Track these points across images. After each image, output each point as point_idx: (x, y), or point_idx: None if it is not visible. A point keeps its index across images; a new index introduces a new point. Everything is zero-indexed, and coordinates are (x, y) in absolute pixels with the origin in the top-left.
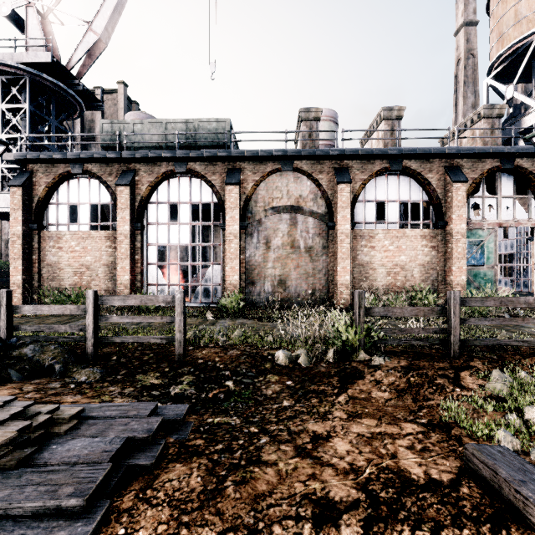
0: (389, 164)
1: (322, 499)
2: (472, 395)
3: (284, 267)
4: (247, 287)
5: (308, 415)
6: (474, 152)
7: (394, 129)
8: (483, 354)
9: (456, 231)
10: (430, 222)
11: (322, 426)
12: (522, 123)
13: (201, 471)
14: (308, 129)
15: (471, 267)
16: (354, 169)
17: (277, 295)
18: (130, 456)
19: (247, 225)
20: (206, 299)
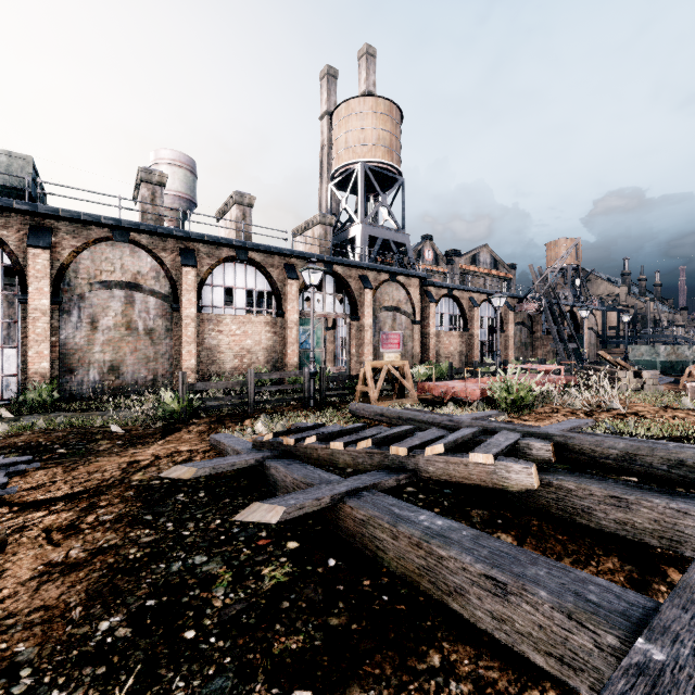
0: (236, 253)
1: (133, 461)
2: (244, 428)
3: (118, 352)
4: (63, 376)
5: (133, 450)
6: (304, 256)
7: (246, 215)
8: (271, 410)
9: (291, 320)
10: (273, 311)
11: (141, 450)
12: (350, 232)
13: (59, 469)
14: (151, 193)
15: (305, 351)
16: (202, 252)
17: (108, 384)
18: (4, 471)
19: (62, 300)
20: None
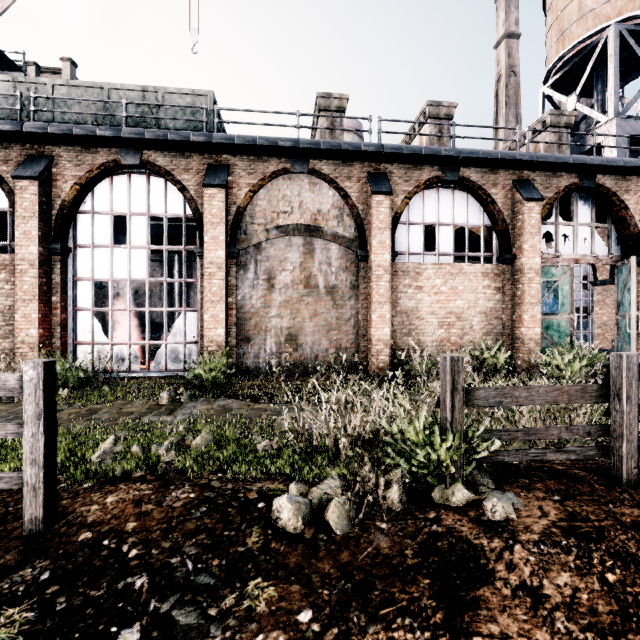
0: (442, 171)
1: None
2: None
3: (295, 316)
4: (240, 345)
5: None
6: (551, 161)
7: (442, 132)
8: None
9: (529, 266)
10: (494, 255)
11: None
12: (587, 140)
13: None
14: (329, 122)
15: (542, 317)
16: (395, 176)
17: (285, 357)
18: None
19: (238, 251)
20: (175, 365)
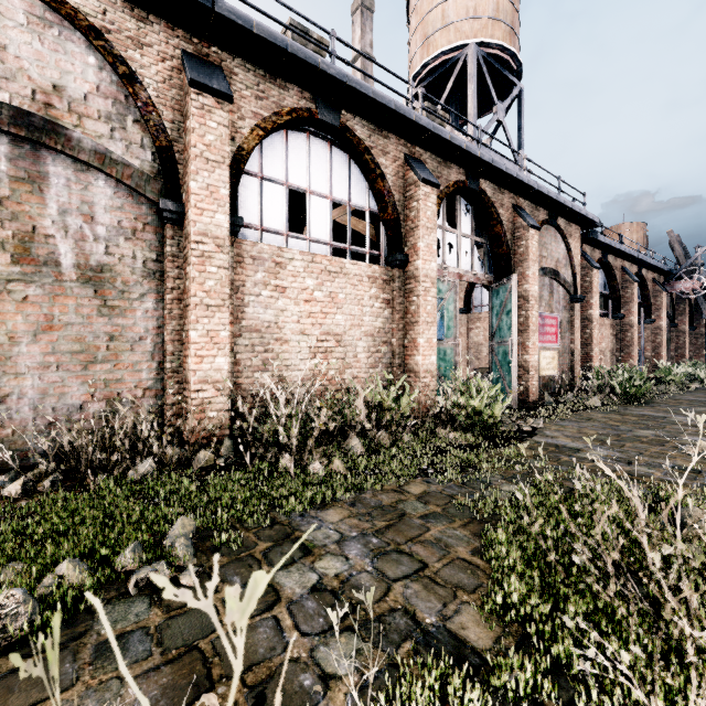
0: (317, 104)
1: None
2: None
3: None
4: None
5: None
6: (447, 138)
7: None
8: None
9: (425, 272)
10: (381, 255)
11: None
12: None
13: None
14: None
15: None
16: (239, 80)
17: None
18: None
19: None
20: None
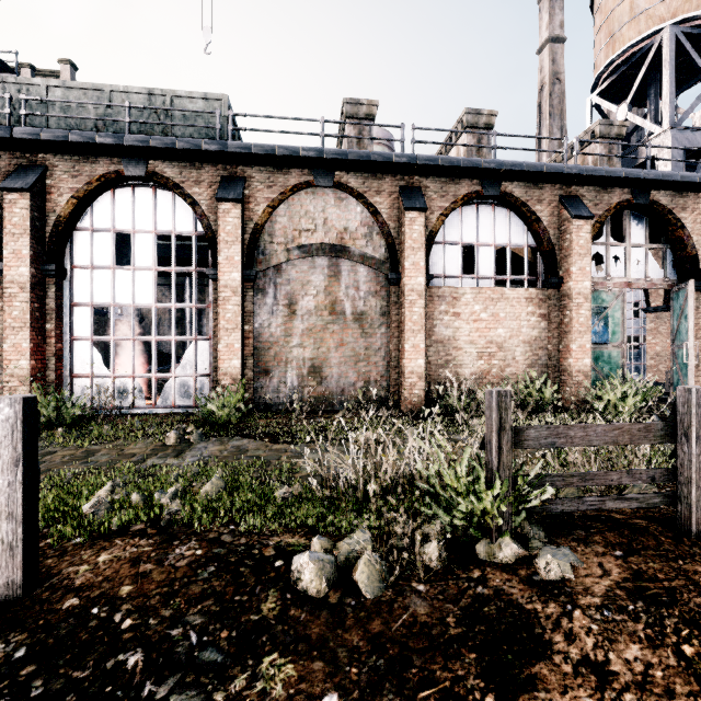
0: (482, 186)
1: None
2: None
3: (319, 346)
4: (257, 378)
5: None
6: (601, 175)
7: (481, 142)
8: None
9: (578, 291)
10: (538, 279)
11: None
12: (639, 154)
13: None
14: (357, 131)
15: (591, 346)
16: (430, 190)
17: (308, 391)
18: None
19: (255, 273)
20: (185, 401)
